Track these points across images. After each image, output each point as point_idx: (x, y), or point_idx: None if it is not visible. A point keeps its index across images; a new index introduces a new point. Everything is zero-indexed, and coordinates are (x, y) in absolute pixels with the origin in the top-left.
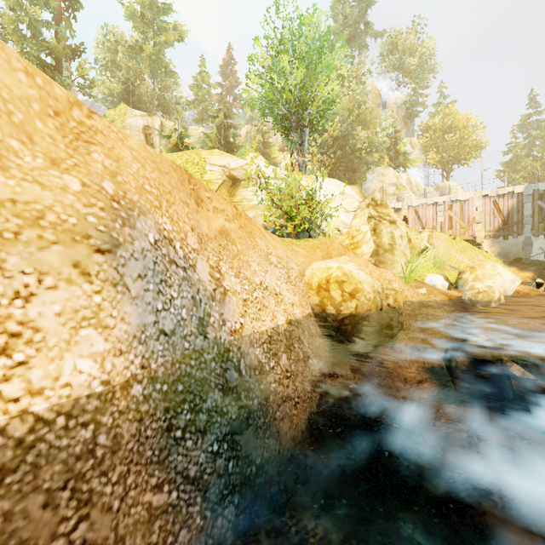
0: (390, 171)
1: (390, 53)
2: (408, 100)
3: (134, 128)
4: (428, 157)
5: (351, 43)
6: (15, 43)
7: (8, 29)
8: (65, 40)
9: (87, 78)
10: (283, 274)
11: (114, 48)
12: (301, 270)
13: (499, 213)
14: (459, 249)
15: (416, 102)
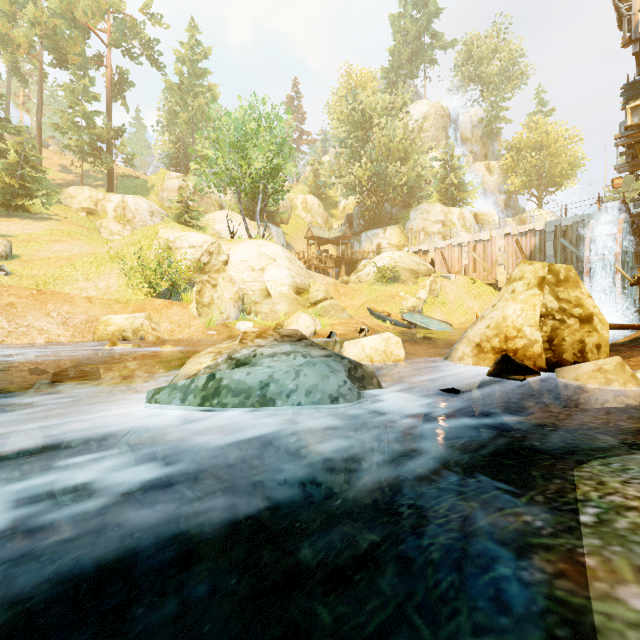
0: (436, 207)
1: (466, 63)
2: (488, 115)
3: (170, 189)
4: (510, 182)
5: (413, 61)
6: (73, 135)
7: (65, 126)
8: (109, 125)
9: (129, 153)
10: (58, 321)
11: (174, 108)
12: (91, 319)
13: (521, 253)
14: (474, 295)
15: (496, 118)
